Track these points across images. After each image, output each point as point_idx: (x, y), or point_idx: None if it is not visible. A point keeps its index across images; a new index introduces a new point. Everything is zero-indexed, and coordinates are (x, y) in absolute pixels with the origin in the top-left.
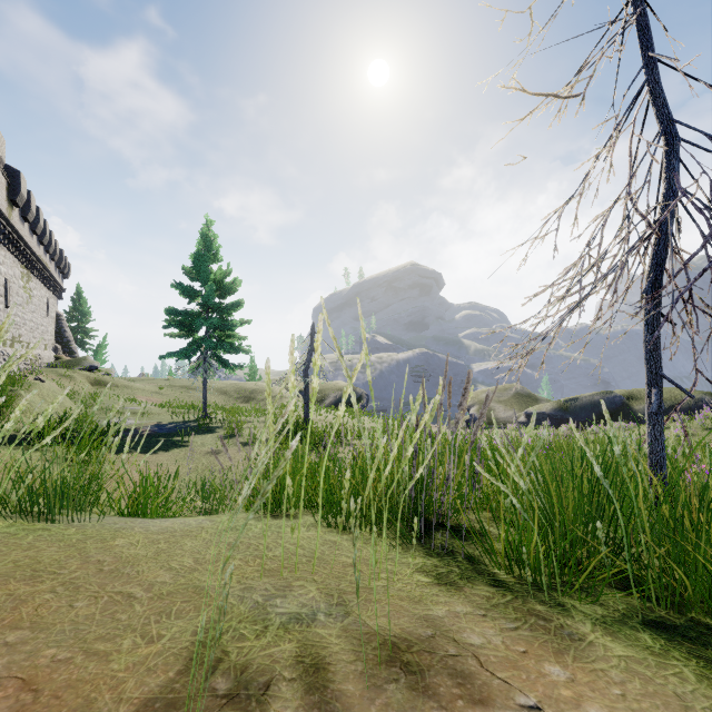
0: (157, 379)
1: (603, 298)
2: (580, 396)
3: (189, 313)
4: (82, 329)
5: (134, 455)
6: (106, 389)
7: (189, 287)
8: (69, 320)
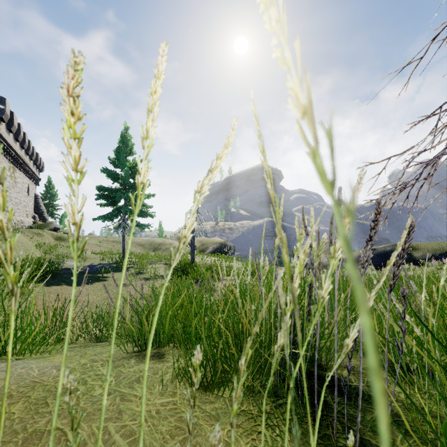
0: (99, 237)
1: None
2: (376, 247)
3: (113, 189)
4: (52, 205)
5: (62, 287)
6: None
7: (113, 171)
8: (44, 199)
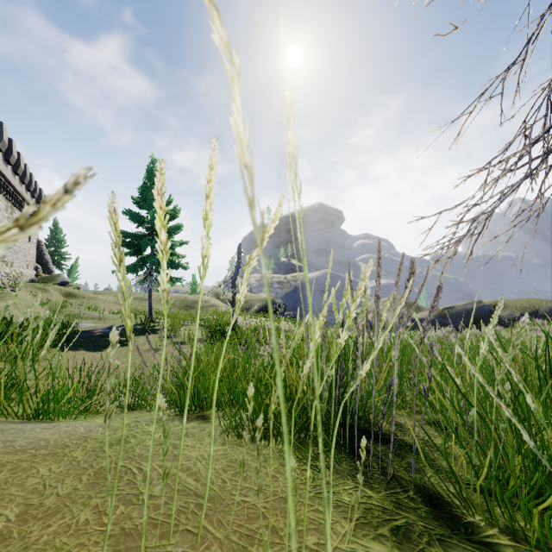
0: (117, 293)
1: (543, 180)
2: (455, 305)
3: (137, 235)
4: (59, 253)
5: (80, 353)
6: (21, 286)
7: (137, 214)
8: (48, 246)
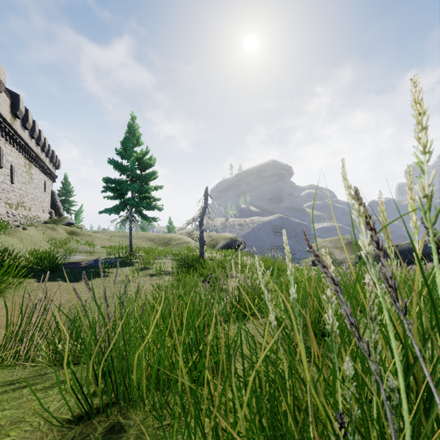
0: (111, 232)
1: None
2: (399, 244)
3: (119, 181)
4: (68, 201)
5: (56, 283)
6: None
7: (119, 162)
8: (60, 196)
